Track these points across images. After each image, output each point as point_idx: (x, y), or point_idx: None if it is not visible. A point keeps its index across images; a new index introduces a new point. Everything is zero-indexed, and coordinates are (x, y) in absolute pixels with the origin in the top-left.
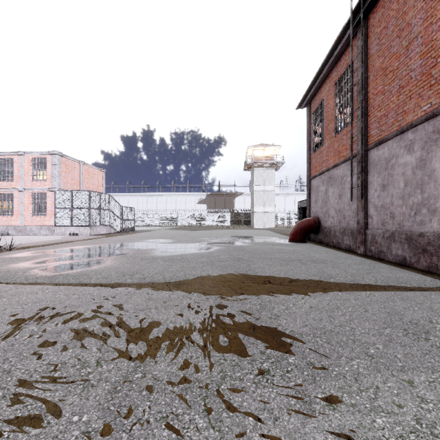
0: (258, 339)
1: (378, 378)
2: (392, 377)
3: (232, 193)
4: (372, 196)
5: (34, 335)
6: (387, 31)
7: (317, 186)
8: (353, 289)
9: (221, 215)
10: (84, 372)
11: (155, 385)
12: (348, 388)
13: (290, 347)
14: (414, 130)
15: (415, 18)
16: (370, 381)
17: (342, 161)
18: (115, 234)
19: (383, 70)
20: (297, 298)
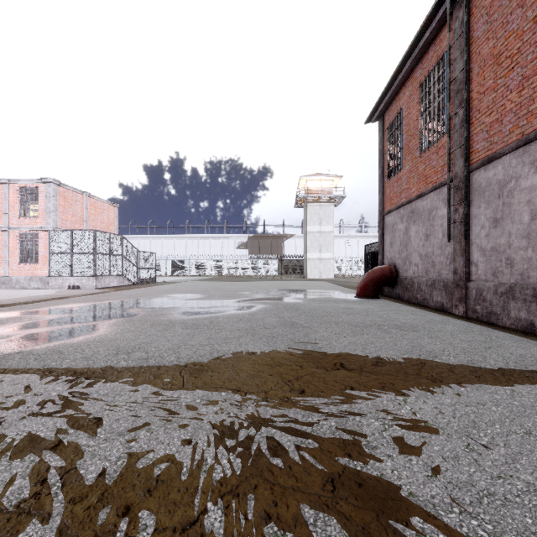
0: (346, 527)
1: None
2: None
3: (280, 235)
4: (478, 235)
5: None
6: (501, 2)
7: (393, 224)
8: (479, 379)
9: (266, 262)
10: None
11: None
12: None
13: None
14: None
15: None
16: None
17: (430, 189)
18: (130, 286)
19: (496, 57)
20: (396, 402)
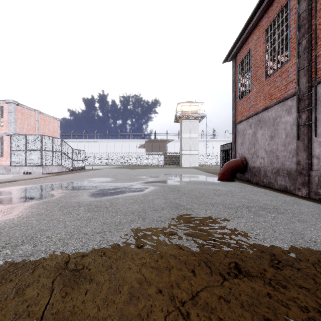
0: None
1: None
2: None
3: (165, 140)
4: (320, 134)
5: None
6: None
7: (243, 130)
8: None
9: (156, 157)
10: None
11: None
12: None
13: None
14: None
15: None
16: None
17: (274, 103)
18: (66, 172)
19: None
20: None
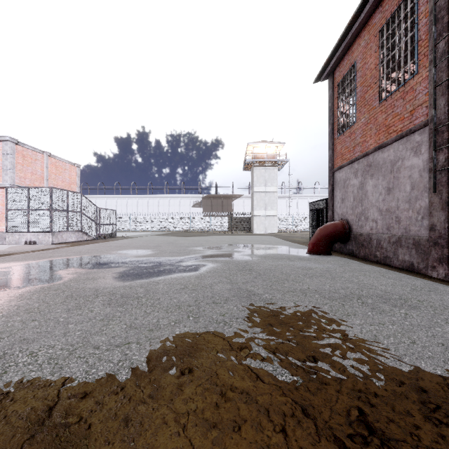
0: None
1: None
2: None
3: (230, 195)
4: None
5: None
6: None
7: (345, 180)
8: None
9: (218, 219)
10: None
11: None
12: None
13: None
14: None
15: None
16: None
17: (393, 139)
18: (88, 241)
19: None
20: None
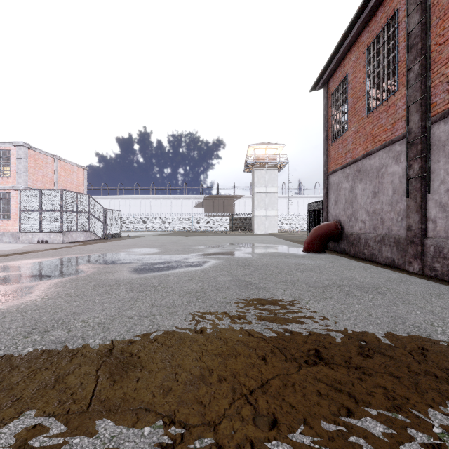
0: None
1: None
2: None
3: (231, 196)
4: (436, 190)
5: None
6: None
7: (338, 183)
8: None
9: (219, 219)
10: None
11: None
12: None
13: None
14: None
15: None
16: None
17: (378, 148)
18: (96, 241)
19: None
20: None
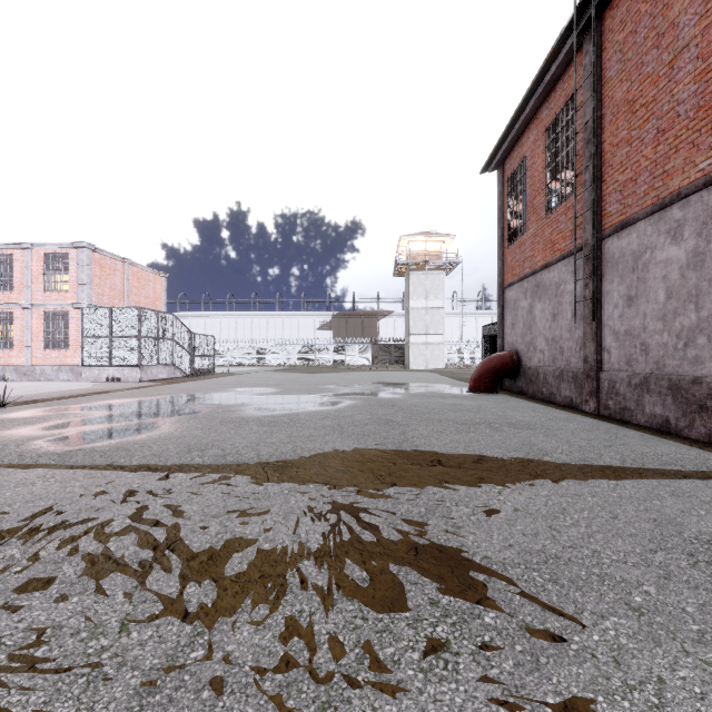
0: (424, 575)
1: (659, 659)
2: (686, 657)
3: (374, 312)
4: (610, 315)
5: (11, 568)
6: (636, 39)
7: (515, 300)
8: (586, 475)
9: (356, 348)
10: (93, 646)
11: (229, 676)
12: (604, 681)
13: (485, 591)
14: (684, 204)
15: (685, 14)
16: (644, 667)
17: (557, 259)
18: (183, 379)
19: (630, 104)
20: (490, 493)
